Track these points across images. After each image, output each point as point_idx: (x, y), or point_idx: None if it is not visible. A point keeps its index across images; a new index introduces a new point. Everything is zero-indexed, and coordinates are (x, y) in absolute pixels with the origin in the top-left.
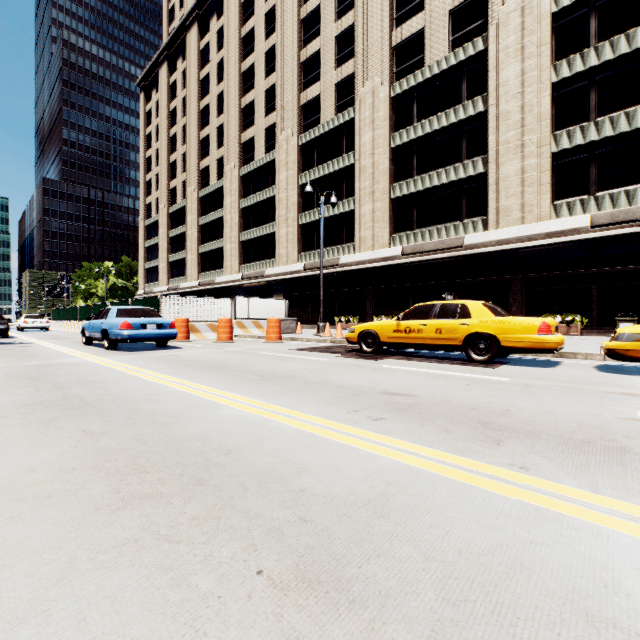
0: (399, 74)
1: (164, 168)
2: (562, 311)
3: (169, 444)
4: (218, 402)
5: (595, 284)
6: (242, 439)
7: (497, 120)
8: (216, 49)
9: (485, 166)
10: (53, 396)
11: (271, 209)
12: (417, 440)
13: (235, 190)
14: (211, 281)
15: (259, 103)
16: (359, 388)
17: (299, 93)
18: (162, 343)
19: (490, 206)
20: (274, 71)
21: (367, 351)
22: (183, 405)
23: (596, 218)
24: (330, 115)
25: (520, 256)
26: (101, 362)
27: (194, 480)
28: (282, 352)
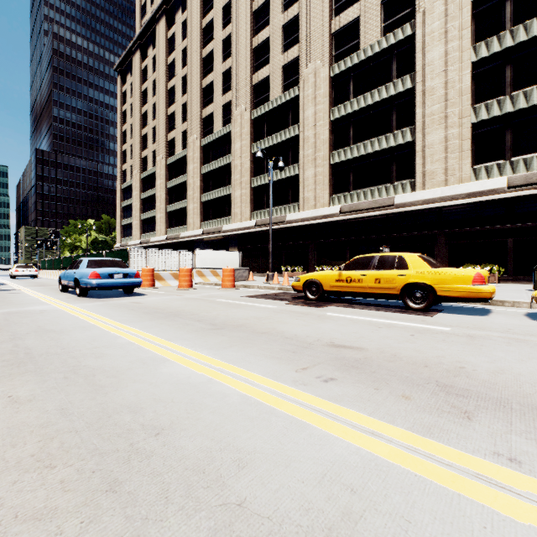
0: (337, 57)
1: (137, 140)
2: (481, 262)
3: (95, 417)
4: (164, 357)
5: (510, 238)
6: (179, 410)
7: (423, 95)
8: (181, 38)
9: (413, 135)
10: (2, 349)
11: (227, 174)
12: (375, 412)
13: (197, 158)
14: (177, 236)
15: (217, 84)
16: (306, 339)
17: (251, 74)
18: (129, 290)
19: (417, 170)
20: (230, 56)
21: (311, 298)
22: (128, 360)
23: (511, 180)
24: (278, 93)
25: (444, 213)
26: (67, 309)
27: (105, 483)
28: (235, 299)
